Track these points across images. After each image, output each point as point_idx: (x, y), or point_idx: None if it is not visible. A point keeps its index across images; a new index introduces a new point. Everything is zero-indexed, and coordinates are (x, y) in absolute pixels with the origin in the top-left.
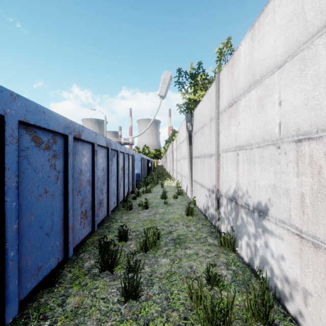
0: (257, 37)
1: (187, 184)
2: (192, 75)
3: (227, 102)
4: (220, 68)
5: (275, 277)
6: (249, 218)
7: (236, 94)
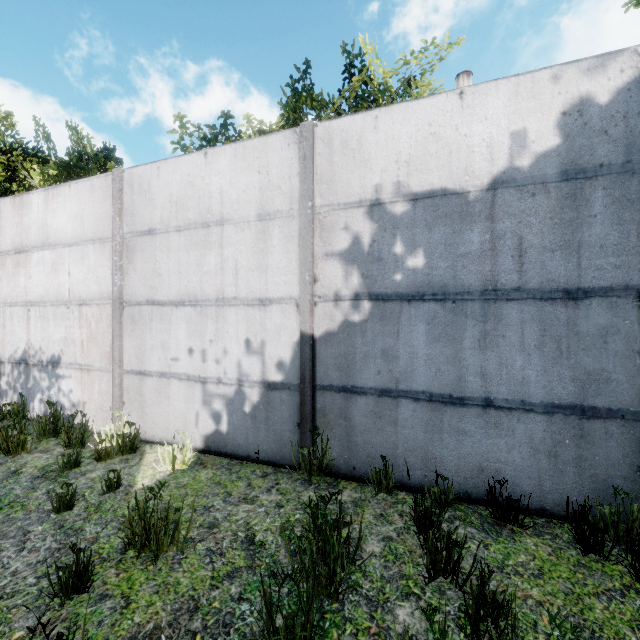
0: (52, 205)
1: None
2: None
3: (13, 245)
4: None
5: (66, 411)
6: (44, 373)
7: (27, 244)
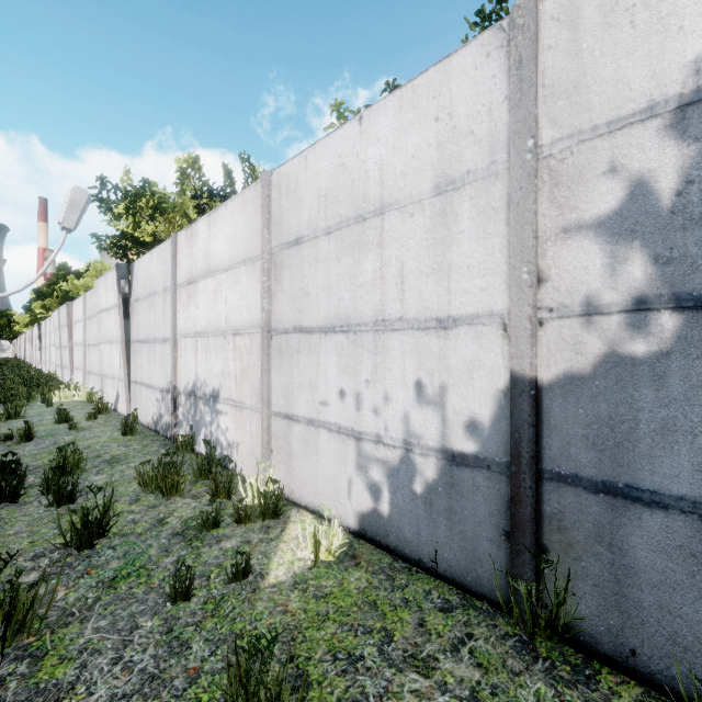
0: (213, 230)
1: (119, 390)
2: (130, 196)
3: (186, 276)
4: (182, 198)
5: (224, 450)
6: (207, 407)
7: (196, 274)
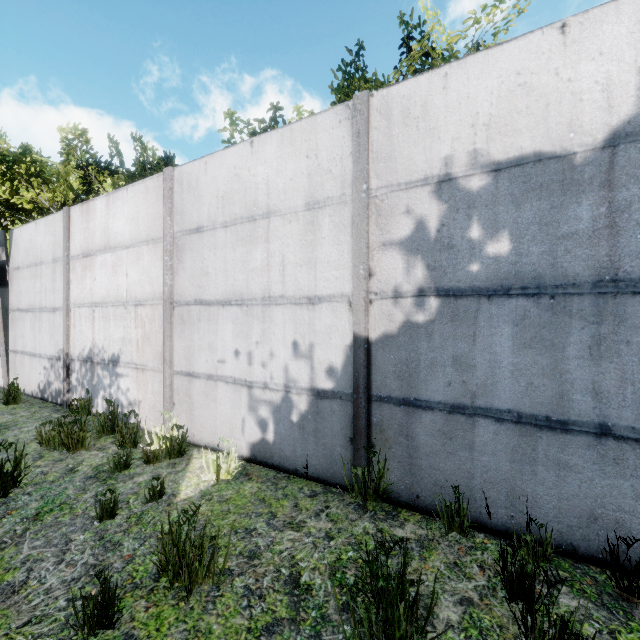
0: (112, 209)
1: None
2: (8, 162)
3: (81, 249)
4: (68, 168)
5: (124, 408)
6: (106, 371)
7: (92, 248)
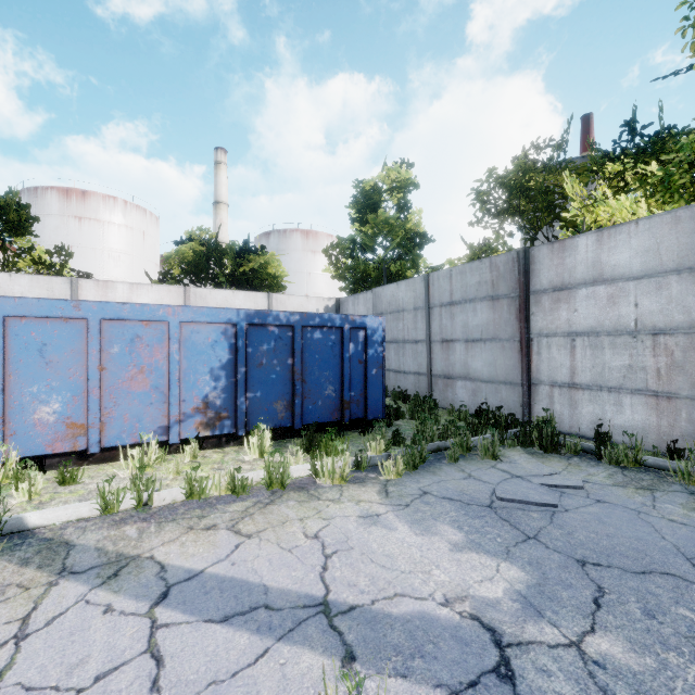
0: (136, 292)
1: None
2: None
3: None
4: None
5: None
6: None
7: None
